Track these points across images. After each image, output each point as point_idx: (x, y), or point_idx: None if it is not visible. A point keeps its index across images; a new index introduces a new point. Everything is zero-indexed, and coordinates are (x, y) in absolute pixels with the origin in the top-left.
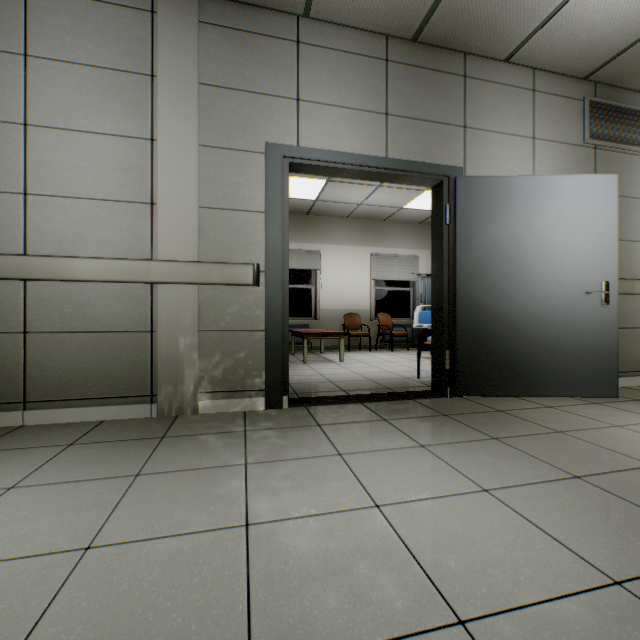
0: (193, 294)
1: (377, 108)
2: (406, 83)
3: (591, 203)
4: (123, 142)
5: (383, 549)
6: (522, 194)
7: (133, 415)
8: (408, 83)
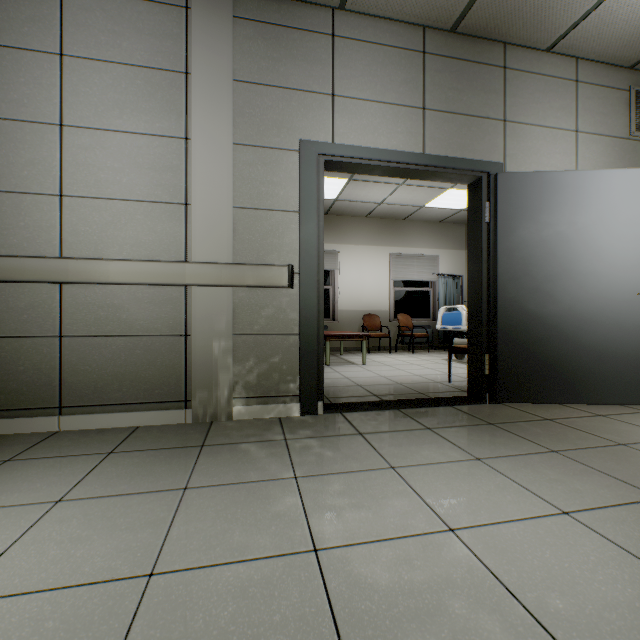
0: (227, 297)
1: (414, 102)
2: (444, 76)
3: None
4: (157, 141)
5: (474, 584)
6: (568, 190)
7: (167, 421)
8: (446, 76)
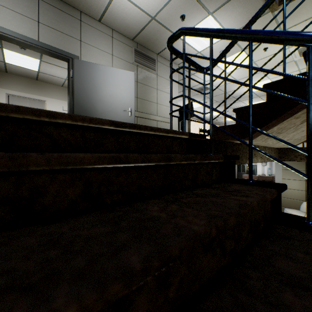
0: None
1: (33, 17)
2: (50, 12)
3: (126, 80)
4: None
5: None
6: (101, 72)
7: None
8: (51, 13)
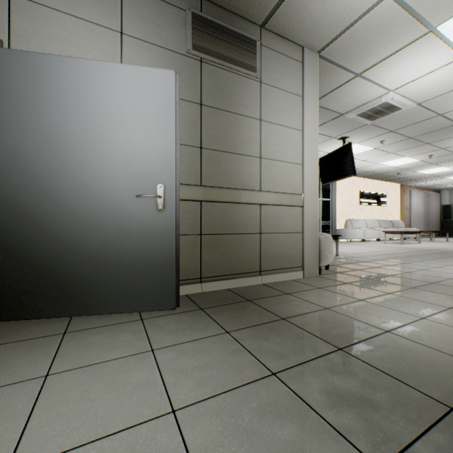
0: None
1: None
2: None
3: (147, 98)
4: None
5: None
6: (64, 78)
7: None
8: None
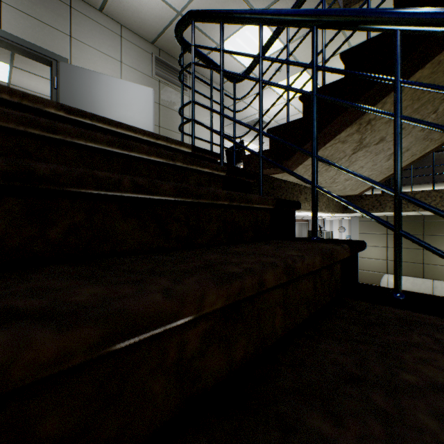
0: None
1: None
2: None
3: (141, 99)
4: None
5: None
6: (103, 84)
7: None
8: None
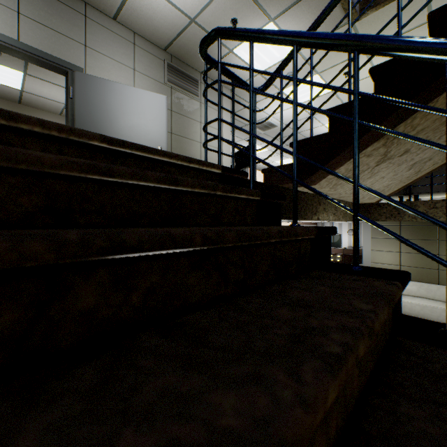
0: None
1: (10, 5)
2: (37, 0)
3: (154, 107)
4: None
5: None
6: (117, 92)
7: None
8: (39, 1)
